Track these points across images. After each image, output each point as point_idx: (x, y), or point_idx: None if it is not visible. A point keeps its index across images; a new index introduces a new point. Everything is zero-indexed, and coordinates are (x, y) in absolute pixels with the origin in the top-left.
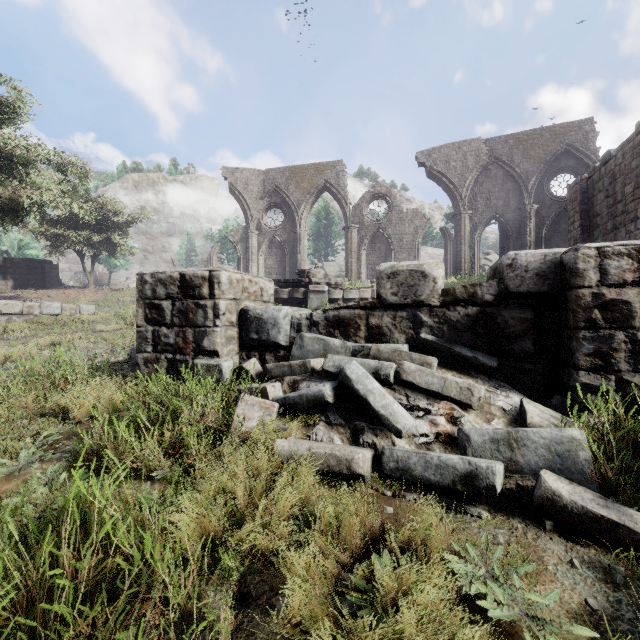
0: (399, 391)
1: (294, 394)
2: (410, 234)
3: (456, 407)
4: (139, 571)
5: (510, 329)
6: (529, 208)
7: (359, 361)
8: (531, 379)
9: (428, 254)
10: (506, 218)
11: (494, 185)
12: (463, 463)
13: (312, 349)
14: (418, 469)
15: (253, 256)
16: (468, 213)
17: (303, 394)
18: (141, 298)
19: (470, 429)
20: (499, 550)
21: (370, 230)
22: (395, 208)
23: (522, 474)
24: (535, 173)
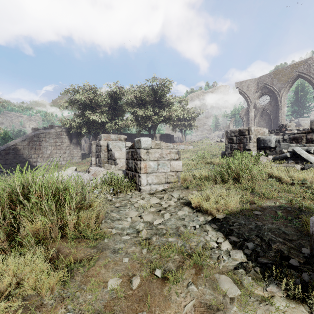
0: None
1: (276, 156)
2: None
3: None
4: None
5: None
6: None
7: (300, 147)
8: None
9: None
10: None
11: None
12: None
13: (283, 147)
14: None
15: (251, 121)
16: None
17: (279, 156)
18: (226, 137)
19: None
20: None
21: None
22: None
23: None
24: None
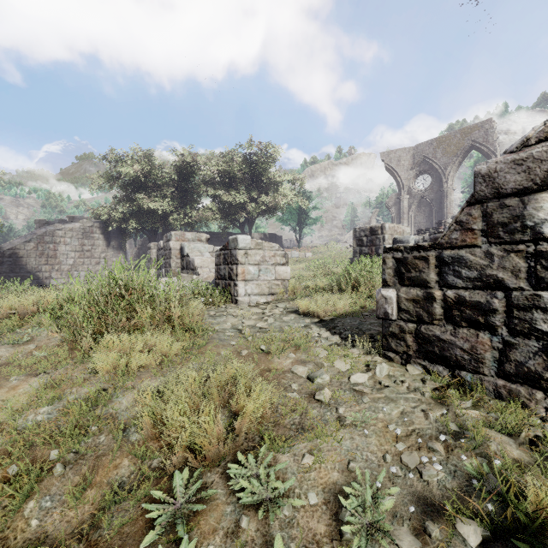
0: None
1: None
2: None
3: None
4: None
5: None
6: None
7: None
8: None
9: None
10: None
11: None
12: None
13: None
14: None
15: (404, 215)
16: None
17: None
18: (355, 237)
19: None
20: None
21: None
22: None
23: None
24: None
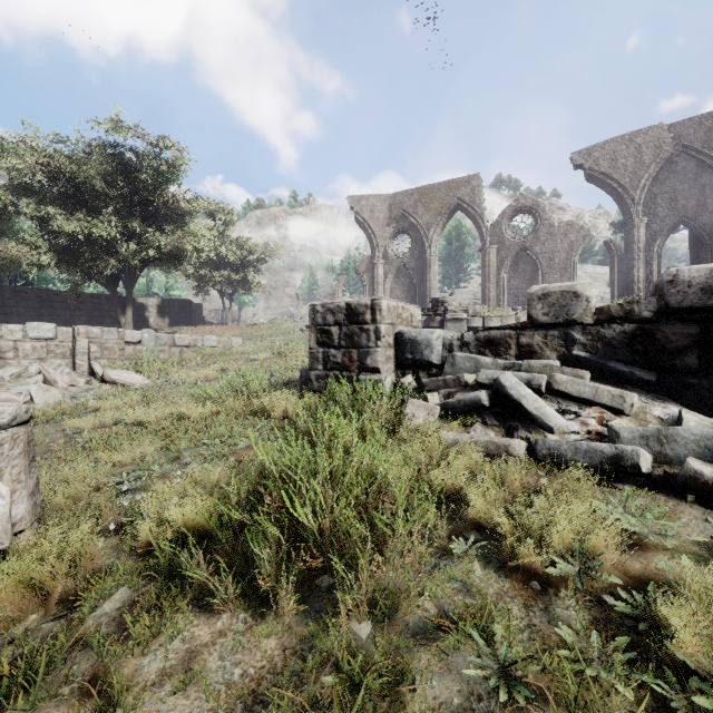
0: (550, 399)
1: (453, 400)
2: (563, 251)
3: (607, 412)
4: (365, 493)
5: (671, 344)
6: None
7: (511, 374)
8: (695, 394)
9: (588, 274)
10: (700, 222)
11: (682, 181)
12: (610, 448)
13: (463, 367)
14: (568, 454)
15: (379, 286)
16: (643, 220)
17: (461, 399)
18: (313, 325)
19: (620, 427)
20: (637, 501)
21: (512, 250)
22: (543, 222)
23: (671, 465)
24: None
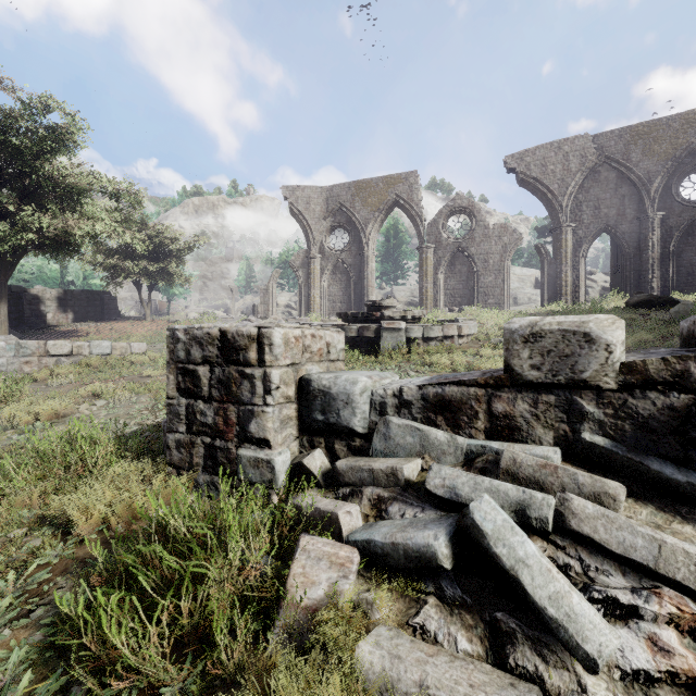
0: (565, 549)
1: (383, 539)
2: (497, 253)
3: (692, 605)
4: None
5: None
6: (652, 217)
7: (487, 484)
8: None
9: (516, 275)
10: (620, 230)
11: (604, 190)
12: None
13: (403, 443)
14: None
15: (315, 283)
16: (570, 226)
17: (399, 543)
18: (172, 361)
19: None
20: None
21: (449, 250)
22: (479, 223)
23: None
24: (660, 173)
